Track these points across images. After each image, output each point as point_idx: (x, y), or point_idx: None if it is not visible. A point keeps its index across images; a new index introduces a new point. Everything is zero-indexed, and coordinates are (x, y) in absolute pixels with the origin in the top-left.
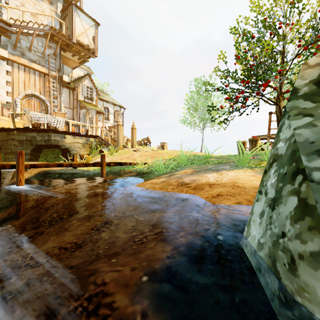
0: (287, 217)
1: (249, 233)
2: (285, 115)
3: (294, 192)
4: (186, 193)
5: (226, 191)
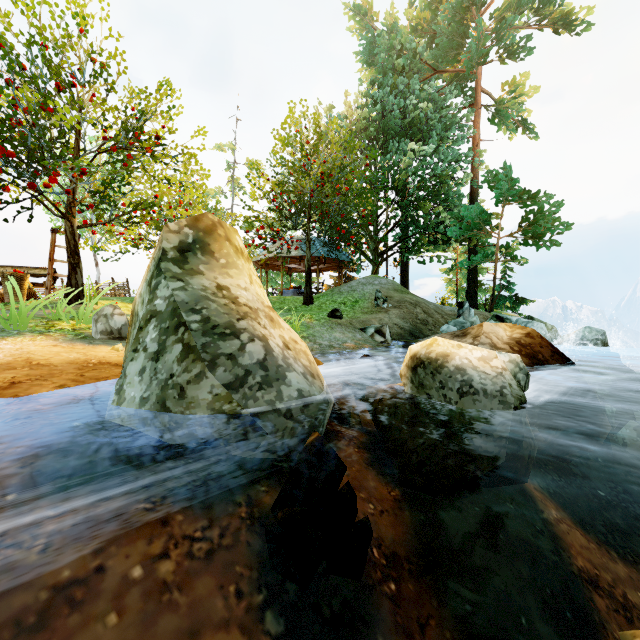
0: (175, 361)
1: (123, 399)
2: (162, 275)
3: (179, 341)
4: None
5: (23, 375)
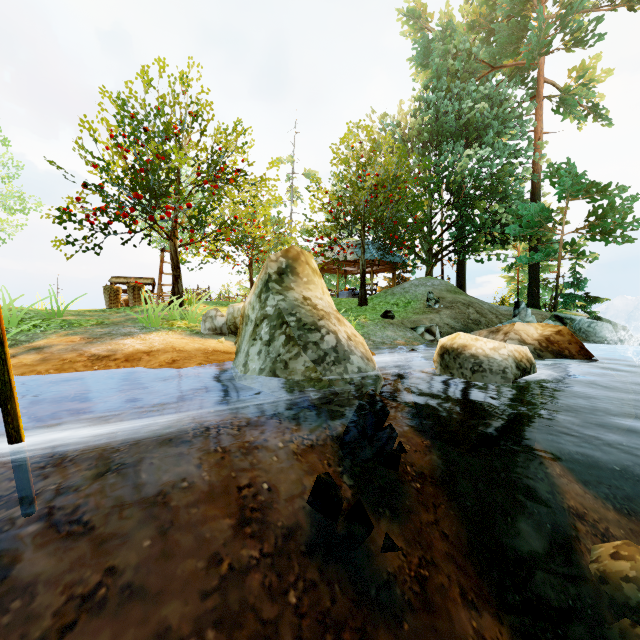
0: (281, 346)
1: (248, 370)
2: (270, 291)
3: (283, 333)
4: (119, 368)
5: (176, 356)
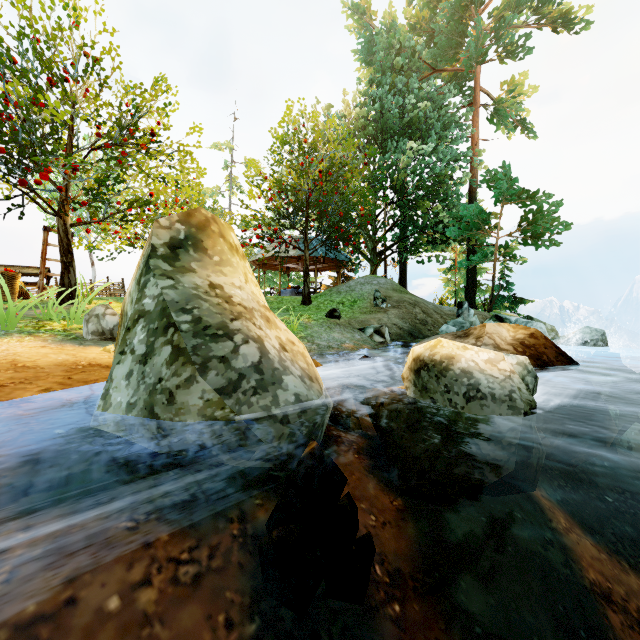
0: (163, 364)
1: (109, 405)
2: (151, 273)
3: (168, 342)
4: None
5: (7, 378)
